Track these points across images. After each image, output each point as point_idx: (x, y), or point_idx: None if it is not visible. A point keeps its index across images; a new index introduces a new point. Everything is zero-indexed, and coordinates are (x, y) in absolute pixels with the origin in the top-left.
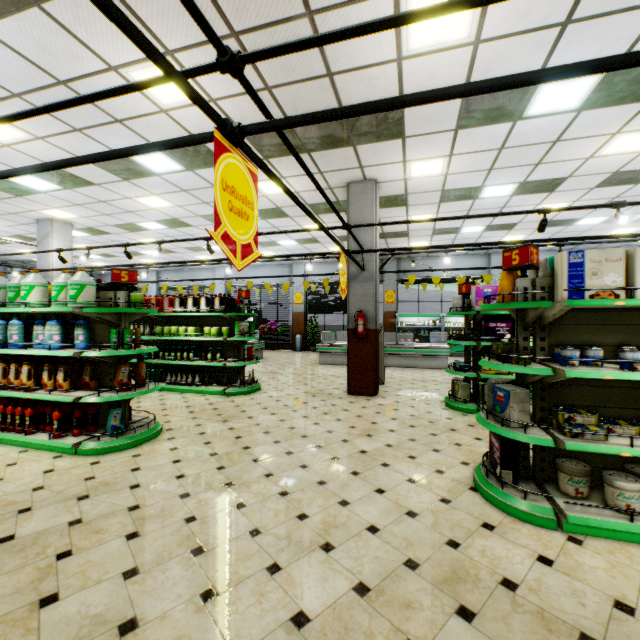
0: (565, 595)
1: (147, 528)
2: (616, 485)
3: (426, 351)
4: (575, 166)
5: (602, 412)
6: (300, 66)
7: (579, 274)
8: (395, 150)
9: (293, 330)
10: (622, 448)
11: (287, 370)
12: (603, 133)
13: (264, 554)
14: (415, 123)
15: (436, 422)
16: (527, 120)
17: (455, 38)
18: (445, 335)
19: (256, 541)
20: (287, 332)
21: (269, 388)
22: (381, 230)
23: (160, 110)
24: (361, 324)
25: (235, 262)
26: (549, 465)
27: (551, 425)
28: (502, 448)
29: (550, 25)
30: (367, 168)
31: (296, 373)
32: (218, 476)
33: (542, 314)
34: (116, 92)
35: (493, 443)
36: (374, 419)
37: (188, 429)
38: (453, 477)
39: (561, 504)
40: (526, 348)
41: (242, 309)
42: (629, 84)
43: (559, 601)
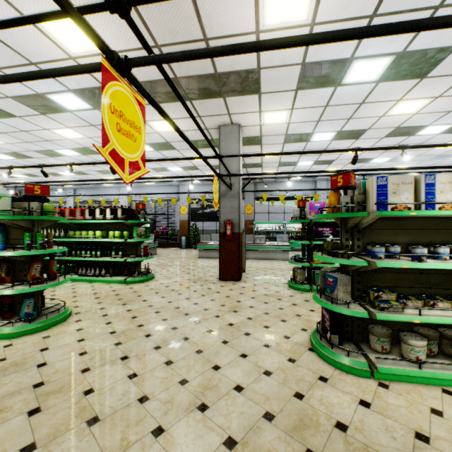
0: (381, 431)
1: (48, 403)
2: (409, 343)
3: (274, 248)
4: (373, 121)
5: (398, 290)
6: (183, 30)
7: (384, 193)
8: (254, 102)
9: (180, 233)
10: (414, 317)
11: (175, 263)
12: (391, 99)
13: (150, 418)
14: (268, 83)
15: (282, 299)
16: (344, 86)
17: (297, 19)
18: (287, 236)
19: (144, 407)
20: (175, 235)
21: (160, 277)
22: (243, 162)
23: (69, 57)
24: (229, 229)
25: (123, 176)
26: (363, 329)
27: (365, 301)
28: (331, 319)
29: (362, 16)
30: (233, 115)
31: (181, 265)
32: (115, 351)
33: (358, 221)
34: (13, 22)
35: (324, 315)
36: (239, 298)
37: (93, 312)
38: (296, 341)
39: (373, 358)
40: (347, 246)
41: (139, 217)
42: (410, 65)
43: (378, 437)
